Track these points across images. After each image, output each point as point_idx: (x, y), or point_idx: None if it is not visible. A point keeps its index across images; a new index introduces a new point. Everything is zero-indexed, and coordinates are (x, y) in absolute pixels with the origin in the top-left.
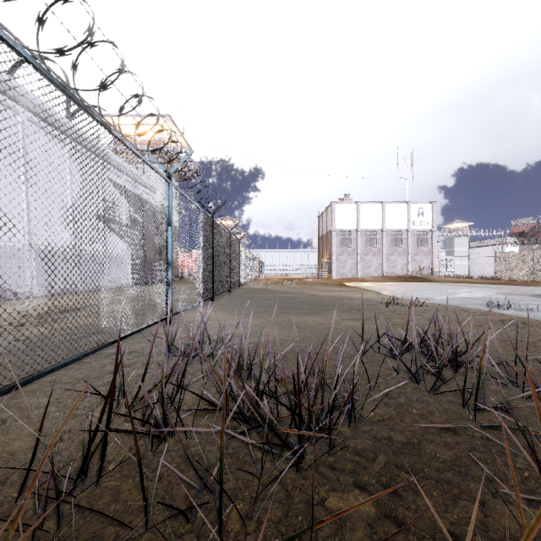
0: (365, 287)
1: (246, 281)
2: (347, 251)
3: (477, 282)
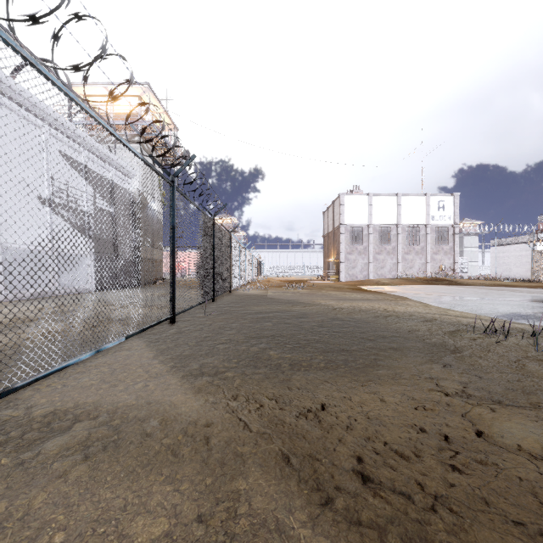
0: (393, 293)
1: (241, 284)
2: (357, 249)
3: (519, 286)
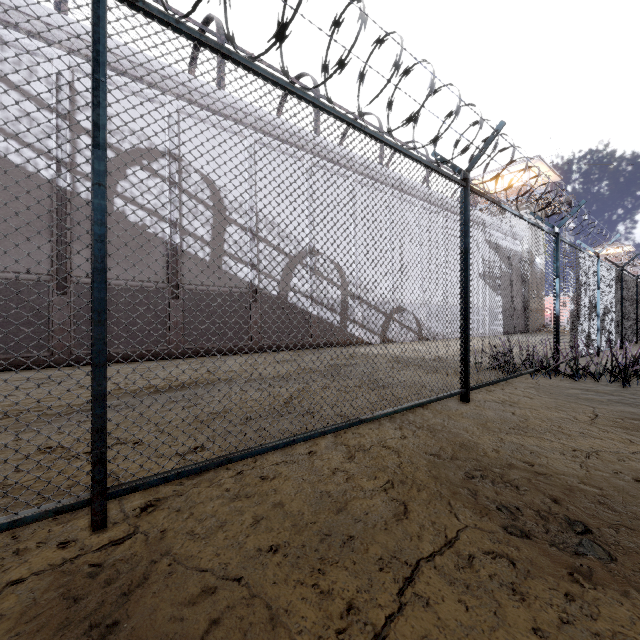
0: None
1: None
2: None
3: None
